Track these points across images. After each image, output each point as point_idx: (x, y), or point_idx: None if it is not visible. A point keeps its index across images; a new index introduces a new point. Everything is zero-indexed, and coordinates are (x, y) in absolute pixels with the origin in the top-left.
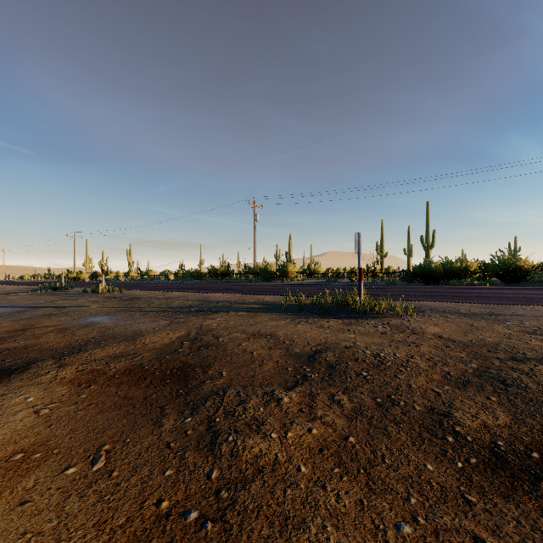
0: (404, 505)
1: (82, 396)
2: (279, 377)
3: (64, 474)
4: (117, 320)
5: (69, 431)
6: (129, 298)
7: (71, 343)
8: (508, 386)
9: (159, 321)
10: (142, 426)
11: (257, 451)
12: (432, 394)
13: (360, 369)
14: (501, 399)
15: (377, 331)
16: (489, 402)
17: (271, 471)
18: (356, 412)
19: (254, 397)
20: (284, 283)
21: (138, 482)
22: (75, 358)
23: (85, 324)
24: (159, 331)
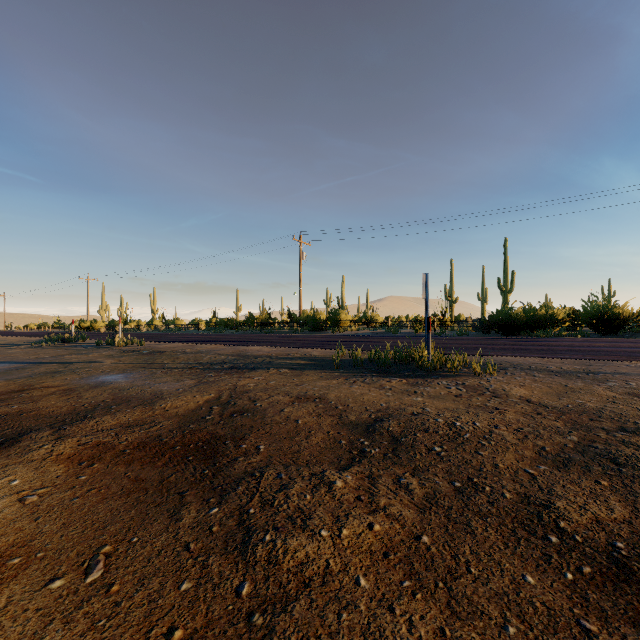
0: (500, 636)
1: (82, 478)
2: (330, 454)
3: (47, 589)
4: (134, 379)
5: (60, 526)
6: (150, 352)
7: (76, 408)
8: (621, 466)
9: (184, 381)
10: (155, 519)
11: (302, 556)
12: (525, 477)
13: (431, 443)
14: (614, 483)
15: (450, 393)
16: (600, 488)
17: (321, 585)
18: (430, 501)
19: (299, 480)
20: (336, 334)
21: (145, 600)
22: (77, 427)
23: (95, 384)
24: (184, 393)
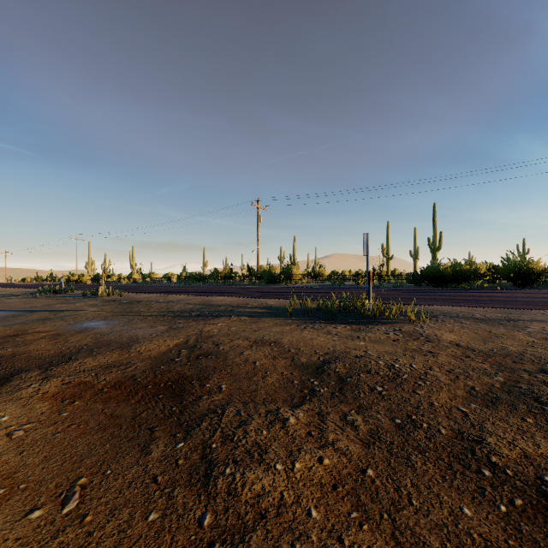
0: None
1: (64, 415)
2: (284, 392)
3: (26, 519)
4: (114, 325)
5: (42, 459)
6: (129, 301)
7: (62, 350)
8: (544, 404)
9: (157, 327)
10: (127, 453)
11: (259, 489)
12: (458, 414)
13: (373, 383)
14: (539, 420)
15: (388, 338)
16: (526, 425)
17: (276, 516)
18: (373, 436)
19: (257, 417)
20: (288, 286)
21: (115, 530)
22: (62, 368)
23: (79, 330)
24: (157, 337)
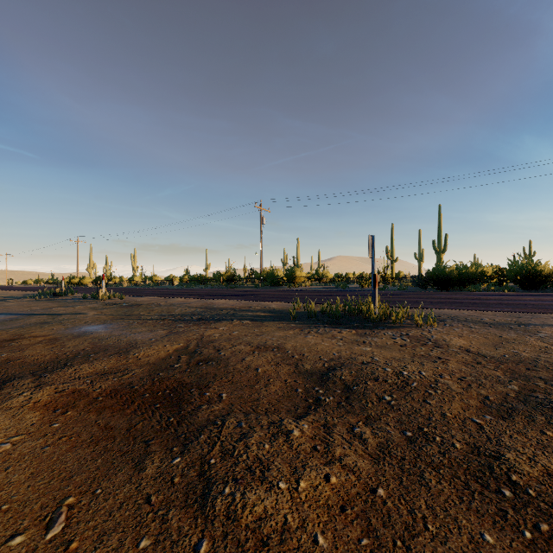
0: None
1: (55, 426)
2: (288, 402)
3: (6, 546)
4: (112, 329)
5: (28, 476)
6: (129, 304)
7: (58, 356)
8: None
9: (156, 331)
10: (120, 469)
11: (261, 511)
12: (473, 427)
13: (381, 391)
14: None
15: (395, 343)
16: (546, 438)
17: (279, 543)
18: (383, 451)
19: (259, 429)
20: (292, 289)
21: None
22: (57, 375)
23: (77, 334)
24: (156, 342)
